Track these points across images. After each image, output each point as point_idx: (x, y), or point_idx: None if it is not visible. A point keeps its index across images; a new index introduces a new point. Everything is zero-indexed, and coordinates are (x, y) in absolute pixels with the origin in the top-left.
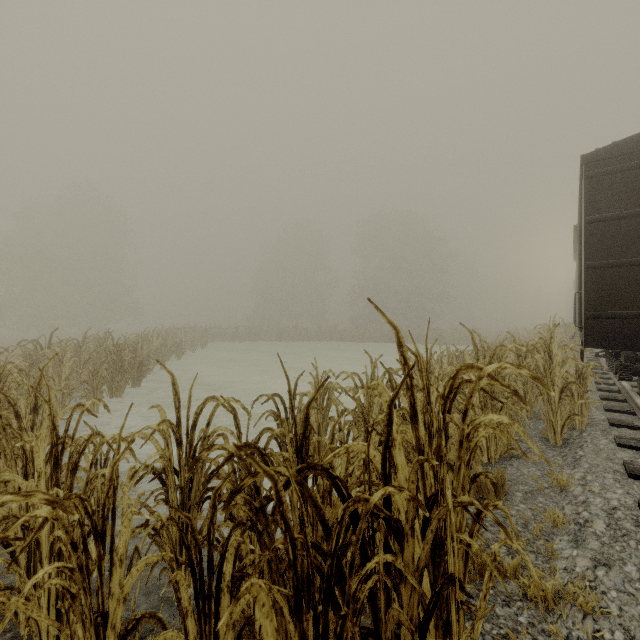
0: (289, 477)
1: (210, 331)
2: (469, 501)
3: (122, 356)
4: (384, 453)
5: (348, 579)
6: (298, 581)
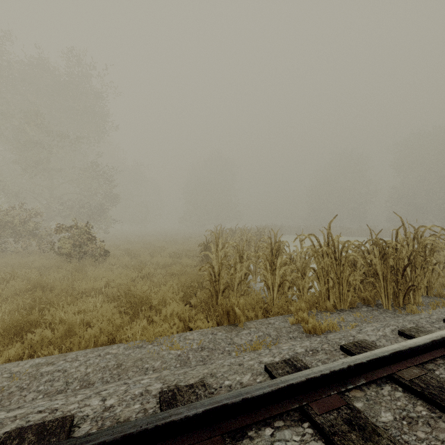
0: (376, 241)
1: (284, 228)
2: (418, 251)
3: (261, 236)
4: (395, 238)
5: (388, 254)
6: (379, 250)
